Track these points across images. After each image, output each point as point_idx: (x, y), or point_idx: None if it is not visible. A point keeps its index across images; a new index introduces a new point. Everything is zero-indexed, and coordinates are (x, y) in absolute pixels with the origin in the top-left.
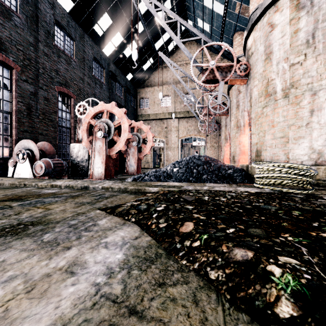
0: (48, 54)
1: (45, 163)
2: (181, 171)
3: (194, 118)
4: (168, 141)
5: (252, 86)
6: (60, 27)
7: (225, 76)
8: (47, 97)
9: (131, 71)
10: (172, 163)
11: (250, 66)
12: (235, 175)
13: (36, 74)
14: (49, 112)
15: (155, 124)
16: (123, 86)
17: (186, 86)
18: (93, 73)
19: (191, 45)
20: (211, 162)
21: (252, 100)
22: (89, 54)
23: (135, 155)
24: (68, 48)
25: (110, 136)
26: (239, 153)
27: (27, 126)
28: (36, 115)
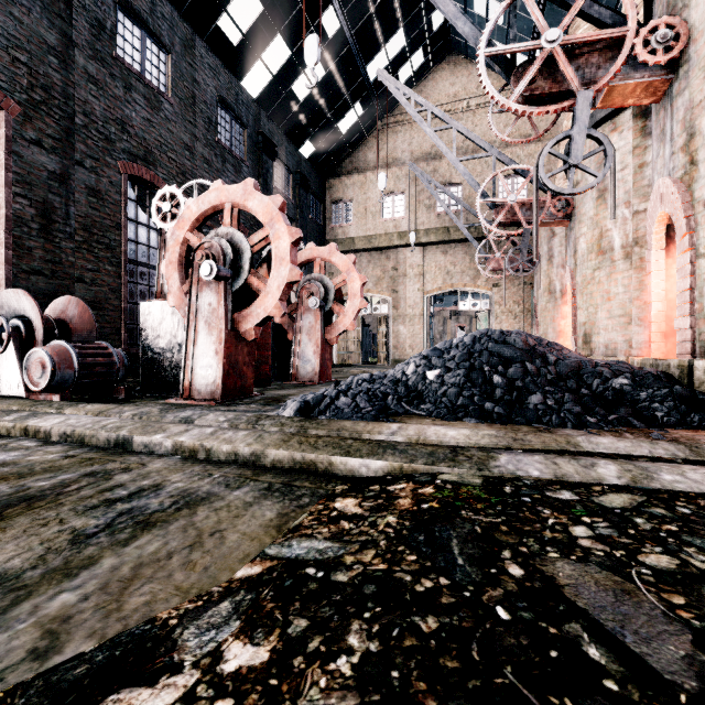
0: (98, 80)
1: (55, 355)
2: (452, 380)
3: (463, 244)
4: (398, 301)
5: (699, 92)
6: (133, 15)
7: (591, 77)
8: (97, 188)
9: (310, 135)
10: (419, 354)
11: (690, 29)
12: (644, 396)
13: (67, 126)
14: (101, 226)
15: (366, 260)
16: (292, 172)
17: (448, 154)
18: (219, 136)
19: (454, 67)
20: (543, 351)
21: (699, 139)
22: (209, 89)
23: (316, 333)
24: (152, 69)
25: (241, 278)
26: (607, 326)
27: (41, 259)
28: (67, 231)
